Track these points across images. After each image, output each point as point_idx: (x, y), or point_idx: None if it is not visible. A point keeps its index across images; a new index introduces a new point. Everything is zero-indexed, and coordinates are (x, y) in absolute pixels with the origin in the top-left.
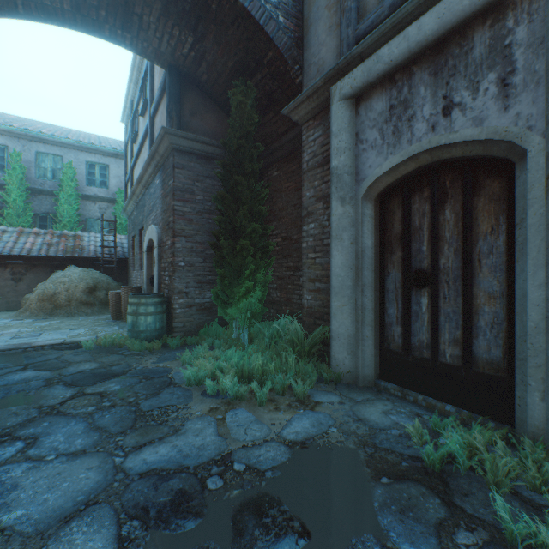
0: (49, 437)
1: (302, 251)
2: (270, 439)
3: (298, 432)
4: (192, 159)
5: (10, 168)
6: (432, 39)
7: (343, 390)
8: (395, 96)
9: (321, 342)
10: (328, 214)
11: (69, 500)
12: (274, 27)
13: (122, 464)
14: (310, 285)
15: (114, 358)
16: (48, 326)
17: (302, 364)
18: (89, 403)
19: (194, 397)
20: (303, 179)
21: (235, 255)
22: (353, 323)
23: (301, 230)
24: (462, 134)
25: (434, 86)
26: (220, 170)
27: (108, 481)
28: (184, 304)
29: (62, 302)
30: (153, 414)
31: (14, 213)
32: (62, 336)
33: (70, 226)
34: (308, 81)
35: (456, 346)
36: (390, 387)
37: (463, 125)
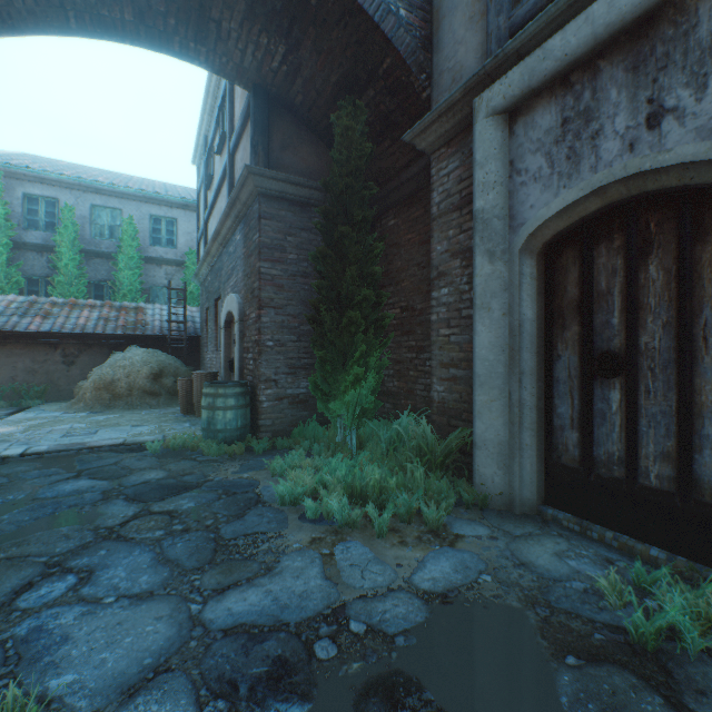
0: (107, 570)
1: (430, 326)
2: (397, 587)
3: (436, 579)
4: (283, 206)
5: (61, 226)
6: (631, 18)
7: (493, 519)
8: (571, 105)
9: (458, 450)
10: (468, 274)
11: (132, 663)
12: (394, 24)
13: (200, 614)
14: (443, 371)
15: (186, 464)
16: (105, 421)
17: (434, 481)
18: (156, 525)
19: (289, 522)
20: (432, 228)
21: (340, 331)
22: (507, 426)
23: (427, 297)
24: (679, 153)
25: (633, 86)
26: (318, 220)
27: (183, 638)
28: (273, 396)
29: (121, 391)
30: (237, 544)
31: (65, 281)
32: (122, 435)
33: (131, 296)
34: (439, 95)
35: (667, 463)
36: (562, 517)
37: (681, 140)
